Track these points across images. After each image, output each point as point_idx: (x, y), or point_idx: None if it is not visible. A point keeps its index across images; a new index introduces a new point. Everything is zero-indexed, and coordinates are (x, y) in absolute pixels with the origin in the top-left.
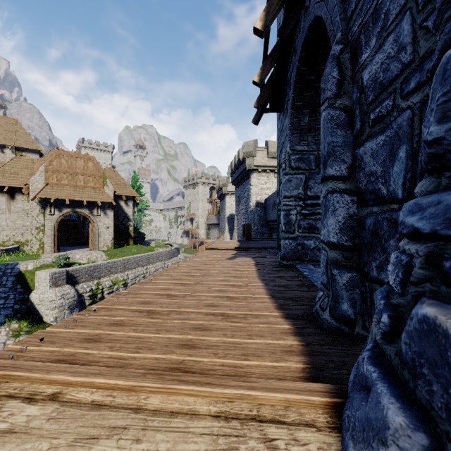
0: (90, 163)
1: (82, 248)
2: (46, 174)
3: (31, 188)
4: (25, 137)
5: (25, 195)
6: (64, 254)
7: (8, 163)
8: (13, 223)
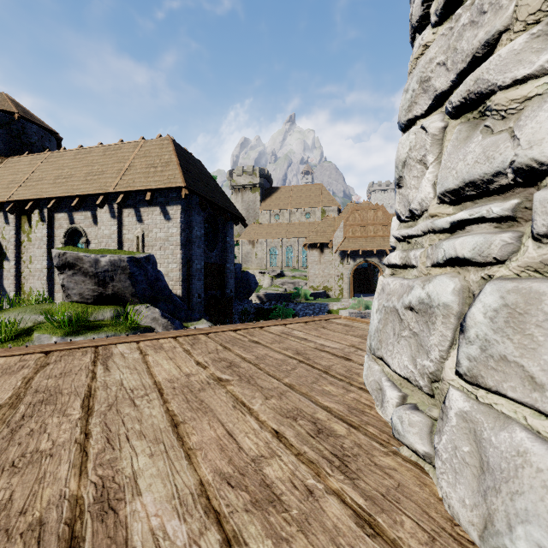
0: (379, 213)
1: (372, 296)
2: (344, 229)
3: (334, 243)
4: (327, 198)
5: (330, 249)
6: (358, 299)
7: (319, 224)
8: (322, 272)
